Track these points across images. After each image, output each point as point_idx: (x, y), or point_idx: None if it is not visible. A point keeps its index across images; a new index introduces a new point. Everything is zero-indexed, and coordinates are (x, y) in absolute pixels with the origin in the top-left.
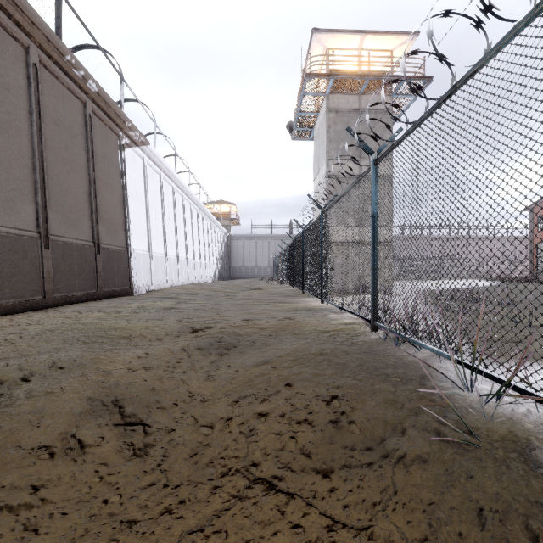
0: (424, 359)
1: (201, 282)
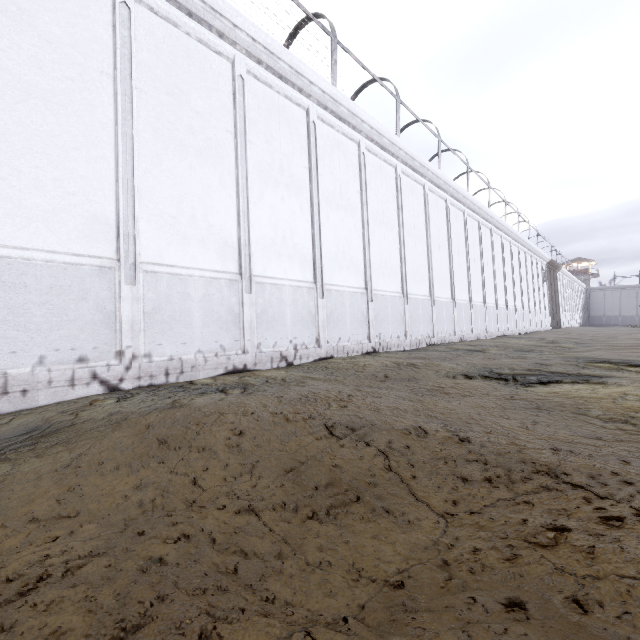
0: None
1: (574, 326)
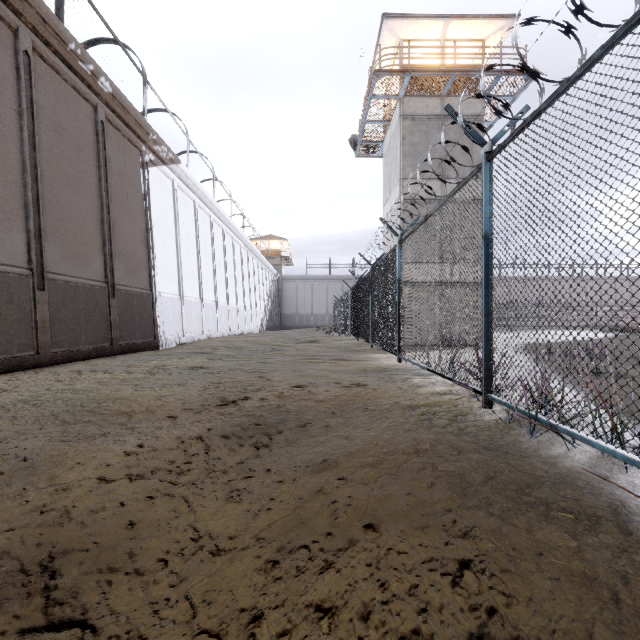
0: (593, 465)
1: (245, 332)
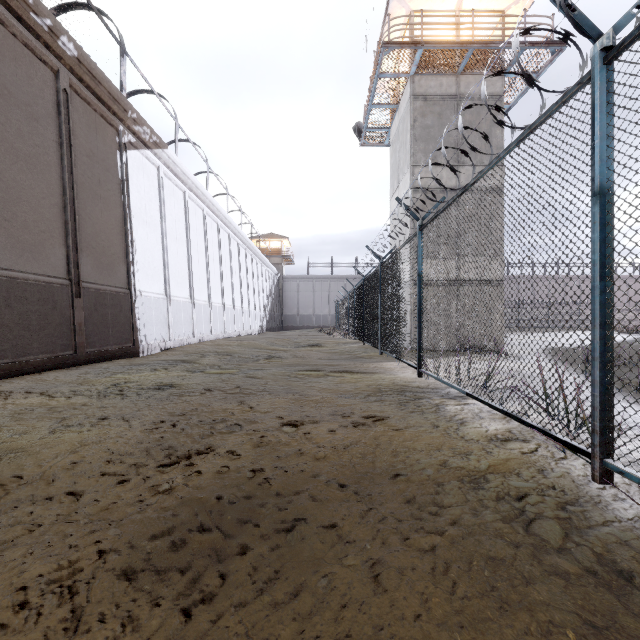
0: None
1: (243, 334)
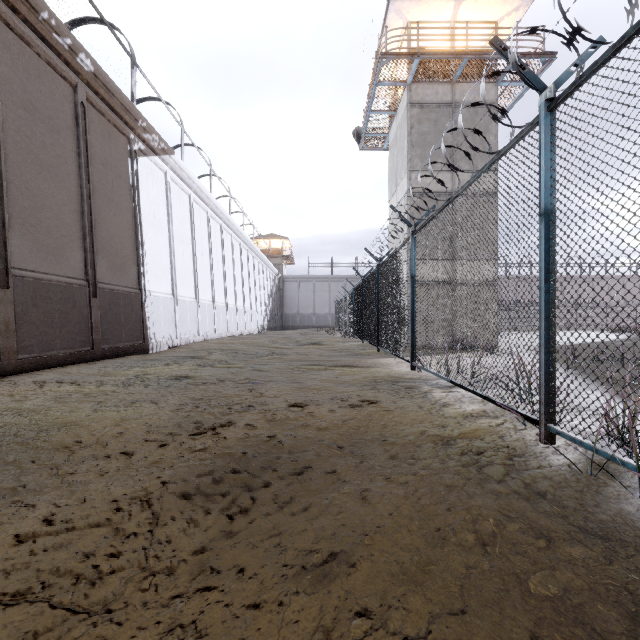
0: None
1: (245, 333)
